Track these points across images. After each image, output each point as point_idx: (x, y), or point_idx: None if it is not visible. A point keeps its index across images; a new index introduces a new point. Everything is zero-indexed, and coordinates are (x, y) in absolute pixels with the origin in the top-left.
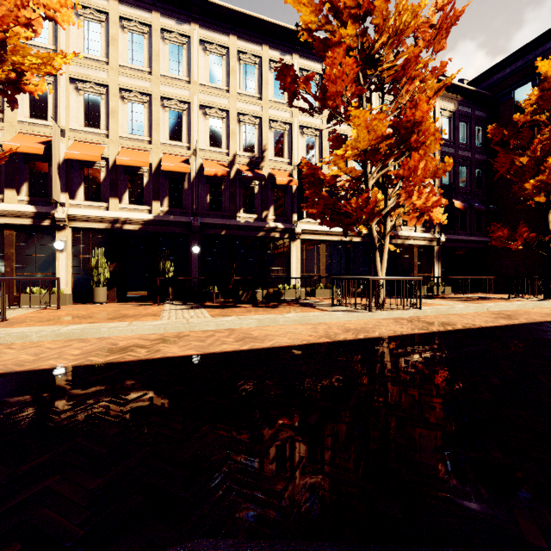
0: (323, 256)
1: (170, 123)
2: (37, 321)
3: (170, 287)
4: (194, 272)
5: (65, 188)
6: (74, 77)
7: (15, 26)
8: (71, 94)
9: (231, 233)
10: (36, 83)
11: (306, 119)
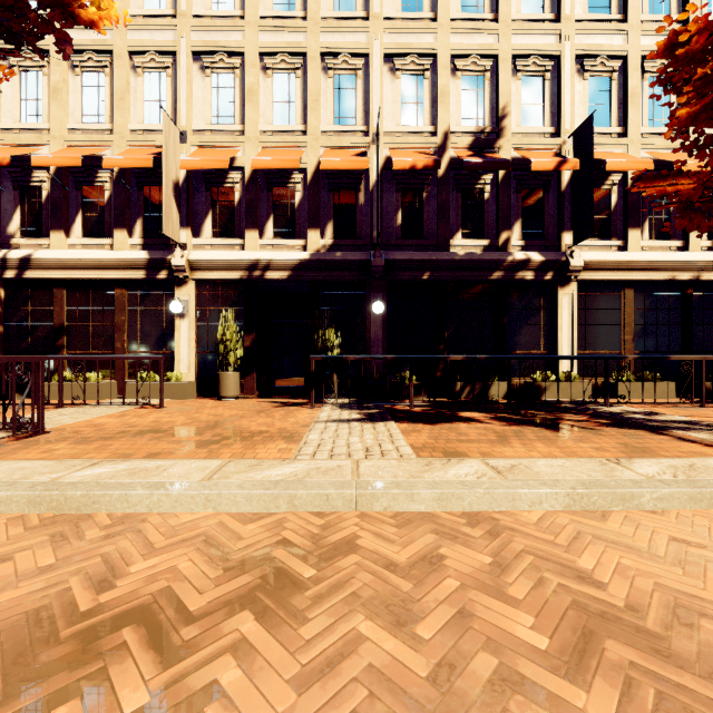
0: (628, 315)
1: (335, 97)
2: (85, 438)
3: (334, 375)
4: (374, 348)
5: (187, 220)
6: (198, 50)
7: None
8: (194, 78)
9: (439, 277)
10: (97, 1)
11: (589, 40)
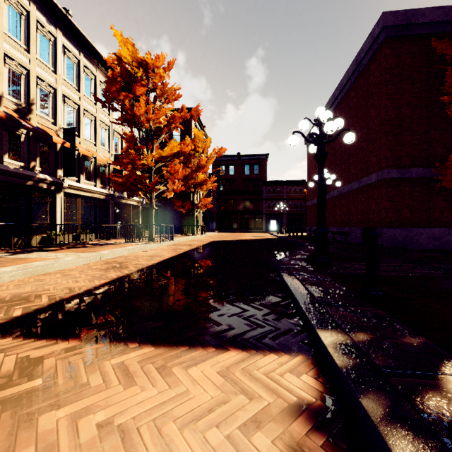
0: (79, 208)
1: None
2: None
3: None
4: None
5: None
6: None
7: None
8: None
9: None
10: None
11: (67, 90)
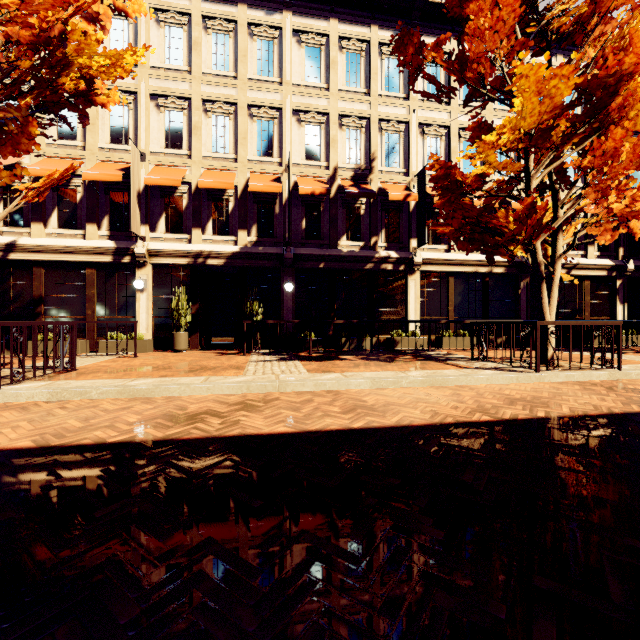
0: (451, 294)
1: (258, 136)
2: (107, 372)
3: (258, 333)
4: (286, 315)
5: (146, 219)
6: (154, 93)
7: (76, 13)
8: (151, 112)
9: (331, 266)
10: (108, 93)
11: (427, 114)
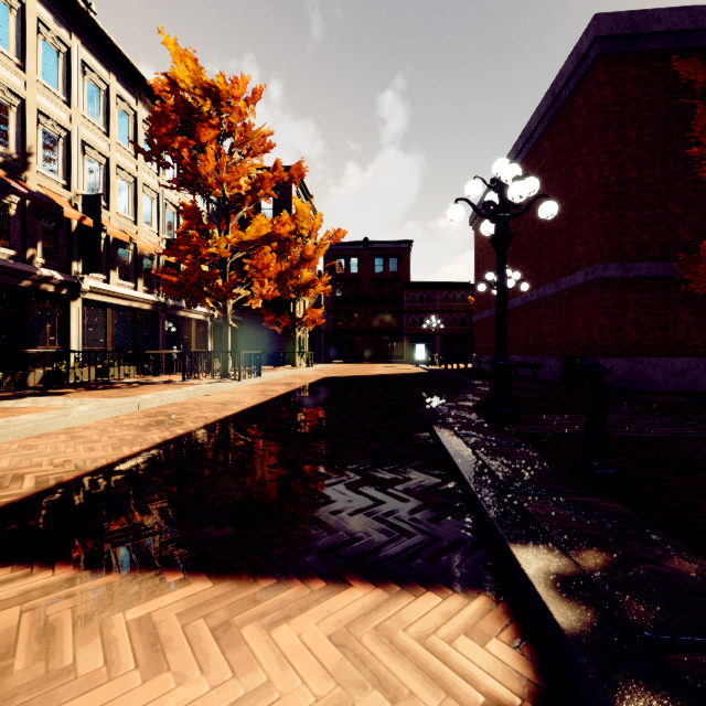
0: (109, 325)
1: None
2: None
3: None
4: None
5: None
6: None
7: None
8: None
9: None
10: None
11: (89, 134)
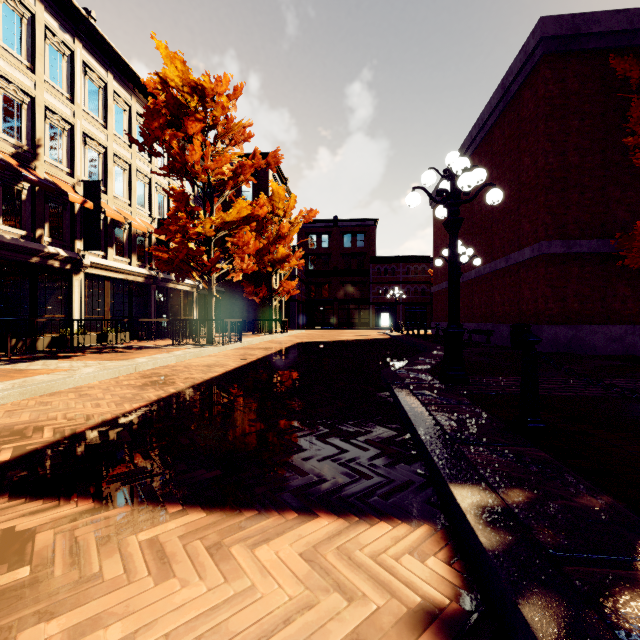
0: (107, 296)
1: None
2: None
3: None
4: None
5: None
6: None
7: None
8: None
9: None
10: None
11: (90, 127)
